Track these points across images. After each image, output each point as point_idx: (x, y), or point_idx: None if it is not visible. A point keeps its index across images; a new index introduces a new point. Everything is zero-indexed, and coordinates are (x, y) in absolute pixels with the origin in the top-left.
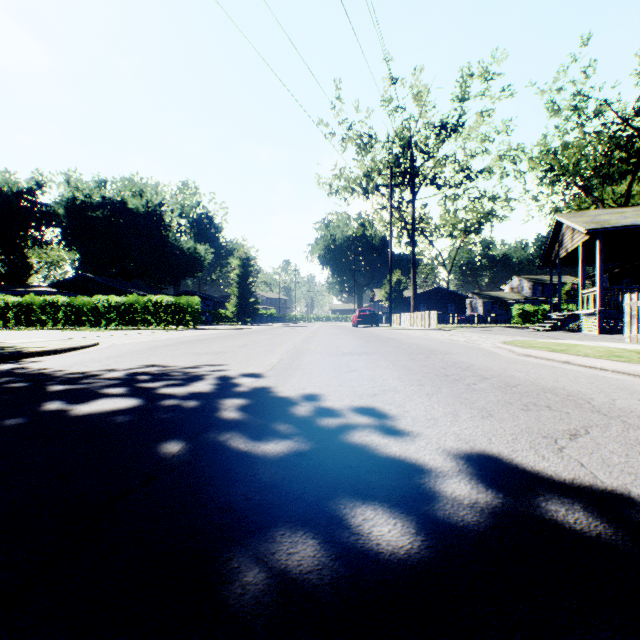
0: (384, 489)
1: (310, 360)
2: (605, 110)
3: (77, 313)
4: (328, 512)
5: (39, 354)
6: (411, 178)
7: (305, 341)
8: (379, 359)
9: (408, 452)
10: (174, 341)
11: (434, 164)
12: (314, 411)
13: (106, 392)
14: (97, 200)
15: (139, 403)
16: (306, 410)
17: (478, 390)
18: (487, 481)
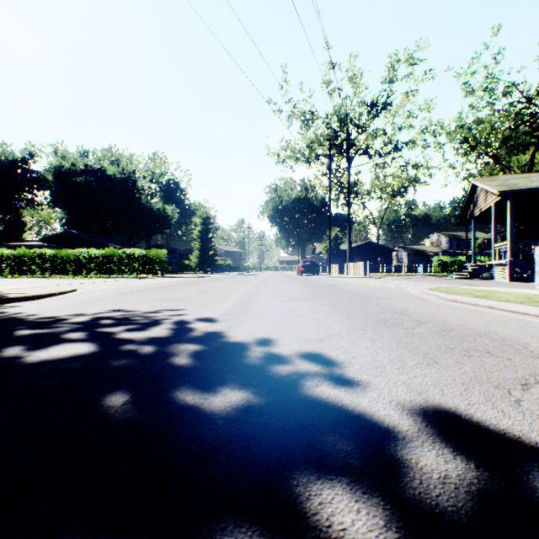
0: (340, 456)
1: (260, 305)
2: (512, 91)
3: (62, 263)
4: (278, 492)
5: (20, 299)
6: (347, 149)
7: (256, 288)
8: (322, 304)
9: (361, 406)
10: (142, 288)
11: (366, 137)
12: (263, 357)
13: (68, 337)
14: (80, 168)
15: (96, 348)
16: (256, 356)
17: (417, 335)
18: (452, 445)
